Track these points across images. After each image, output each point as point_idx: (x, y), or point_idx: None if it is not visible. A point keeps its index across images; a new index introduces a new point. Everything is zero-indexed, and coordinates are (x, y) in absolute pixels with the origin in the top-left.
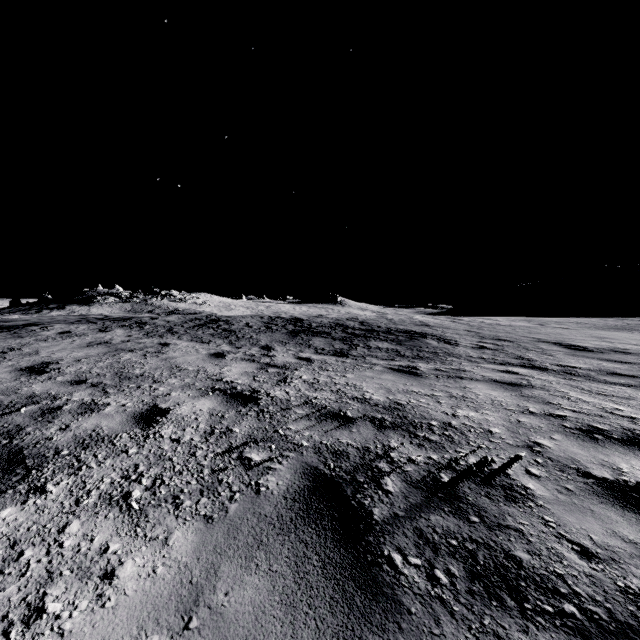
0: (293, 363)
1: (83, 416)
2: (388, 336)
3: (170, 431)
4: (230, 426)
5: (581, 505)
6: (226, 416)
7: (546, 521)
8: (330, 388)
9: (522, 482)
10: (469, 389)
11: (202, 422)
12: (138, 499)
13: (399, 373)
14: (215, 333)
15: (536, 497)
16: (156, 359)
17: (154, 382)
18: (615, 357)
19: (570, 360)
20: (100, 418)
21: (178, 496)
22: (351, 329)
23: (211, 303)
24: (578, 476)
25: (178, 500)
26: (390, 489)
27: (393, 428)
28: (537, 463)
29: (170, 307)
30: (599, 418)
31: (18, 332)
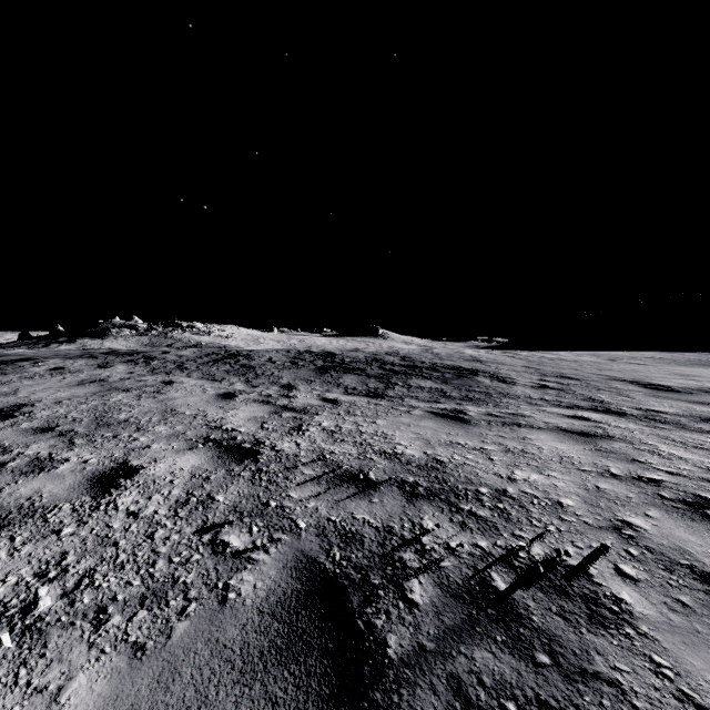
0: (315, 406)
1: (26, 477)
2: (432, 373)
3: (130, 500)
4: (213, 492)
5: (708, 634)
6: (212, 477)
7: (657, 665)
8: (353, 439)
9: (612, 589)
10: (530, 441)
11: (178, 486)
12: (44, 613)
13: (442, 419)
14: (231, 369)
15: (636, 618)
16: (151, 400)
17: (137, 430)
18: (707, 399)
19: (652, 402)
20: (46, 480)
21: (105, 607)
22: (390, 365)
23: (238, 336)
24: (694, 580)
25: (103, 615)
26: (416, 599)
27: (428, 497)
28: (631, 556)
29: (192, 340)
30: (706, 484)
31: (4, 368)
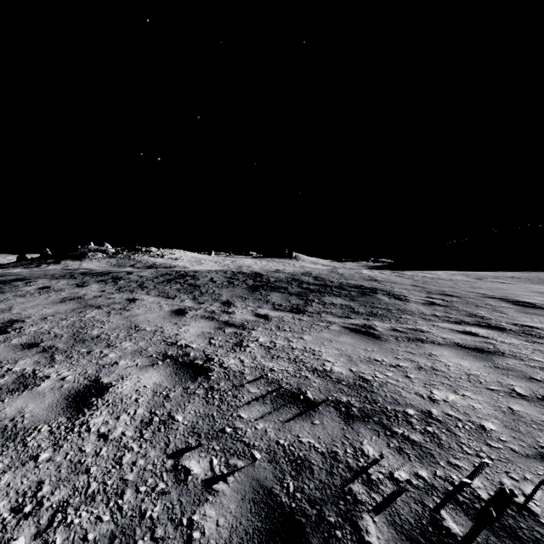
0: (251, 321)
1: (12, 395)
2: (341, 291)
3: (101, 420)
4: (173, 411)
5: None
6: (171, 395)
7: None
8: (287, 355)
9: None
10: (435, 357)
11: (142, 405)
12: None
13: (357, 334)
14: (181, 288)
15: None
16: (118, 317)
17: (107, 346)
18: None
19: (524, 318)
20: (29, 399)
21: None
22: (306, 284)
23: (184, 258)
24: None
25: None
26: (374, 542)
27: (363, 419)
28: None
29: (149, 262)
30: None
31: (2, 287)
